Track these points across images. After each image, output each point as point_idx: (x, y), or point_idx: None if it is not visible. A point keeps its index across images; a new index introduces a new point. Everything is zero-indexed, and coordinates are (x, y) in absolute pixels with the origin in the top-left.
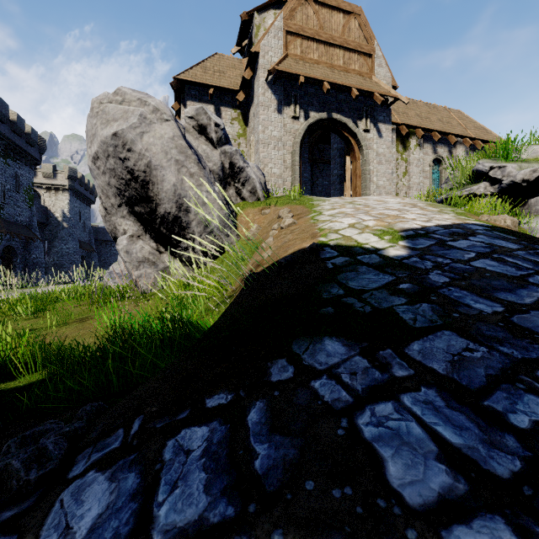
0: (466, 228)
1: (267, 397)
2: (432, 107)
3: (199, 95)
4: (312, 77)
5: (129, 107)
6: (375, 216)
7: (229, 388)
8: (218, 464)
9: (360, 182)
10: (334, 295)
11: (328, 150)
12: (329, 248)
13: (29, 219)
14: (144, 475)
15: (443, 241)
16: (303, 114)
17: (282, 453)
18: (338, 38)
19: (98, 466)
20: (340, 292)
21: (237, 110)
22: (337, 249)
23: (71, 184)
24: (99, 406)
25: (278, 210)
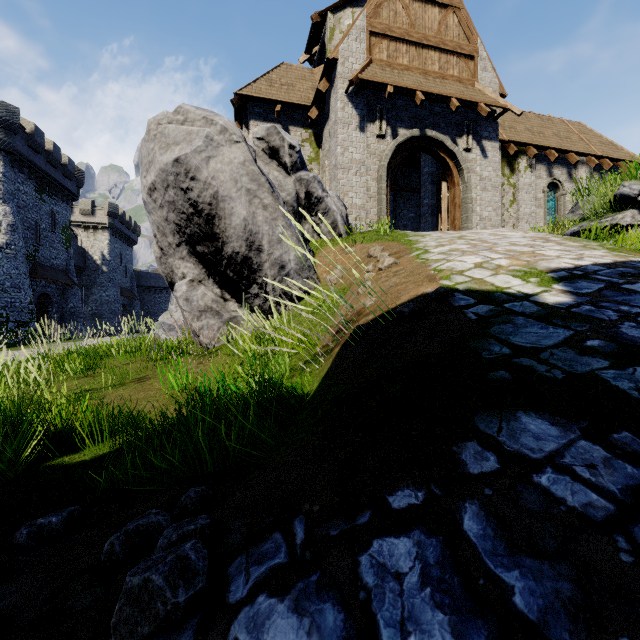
0: (638, 267)
1: (477, 498)
2: (546, 119)
3: (263, 113)
4: (402, 87)
5: (193, 127)
6: (504, 253)
7: (413, 482)
8: (455, 598)
9: (460, 213)
10: (499, 354)
11: (414, 175)
12: (460, 294)
13: (65, 262)
14: (347, 608)
15: (615, 284)
16: (390, 132)
17: (550, 587)
18: (432, 37)
19: (269, 589)
20: (505, 351)
21: (309, 130)
22: (471, 295)
23: (111, 222)
24: (203, 492)
25: (366, 249)
